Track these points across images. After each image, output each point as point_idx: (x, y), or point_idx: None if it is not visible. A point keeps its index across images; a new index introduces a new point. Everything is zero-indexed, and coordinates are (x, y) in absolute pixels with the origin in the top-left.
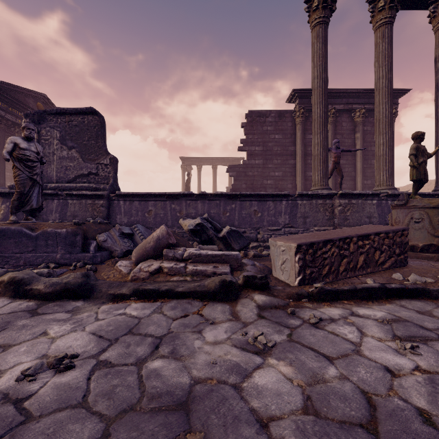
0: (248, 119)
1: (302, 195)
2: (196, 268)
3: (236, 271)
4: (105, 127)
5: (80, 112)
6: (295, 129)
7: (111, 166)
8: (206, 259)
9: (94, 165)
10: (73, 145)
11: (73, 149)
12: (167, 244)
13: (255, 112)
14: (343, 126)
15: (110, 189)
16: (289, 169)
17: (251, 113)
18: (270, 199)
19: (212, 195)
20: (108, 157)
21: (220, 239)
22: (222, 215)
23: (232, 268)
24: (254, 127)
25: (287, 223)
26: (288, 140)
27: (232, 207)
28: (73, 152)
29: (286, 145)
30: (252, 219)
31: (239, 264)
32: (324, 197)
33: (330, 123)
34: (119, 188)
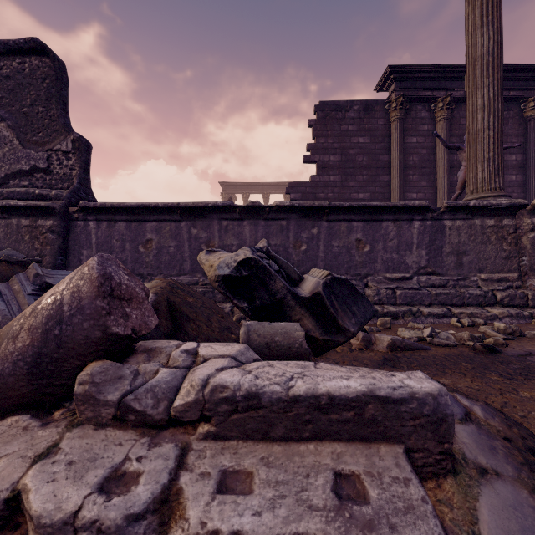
0: (319, 114)
1: (455, 208)
2: (232, 528)
3: (433, 479)
4: (65, 82)
5: (15, 50)
6: (389, 128)
7: (75, 155)
8: (286, 421)
9: (42, 153)
10: (2, 115)
11: (1, 123)
12: (103, 340)
13: (329, 103)
14: (462, 124)
15: (70, 198)
16: (380, 188)
17: (323, 105)
18: (389, 217)
19: (273, 209)
20: (68, 137)
21: (305, 302)
22: (292, 248)
23: (416, 465)
24: (328, 127)
25: (424, 265)
26: (379, 146)
27: (313, 233)
28: (2, 128)
29: (375, 152)
30: (353, 258)
31: (447, 445)
32: (498, 214)
33: (444, 119)
34: (93, 199)
